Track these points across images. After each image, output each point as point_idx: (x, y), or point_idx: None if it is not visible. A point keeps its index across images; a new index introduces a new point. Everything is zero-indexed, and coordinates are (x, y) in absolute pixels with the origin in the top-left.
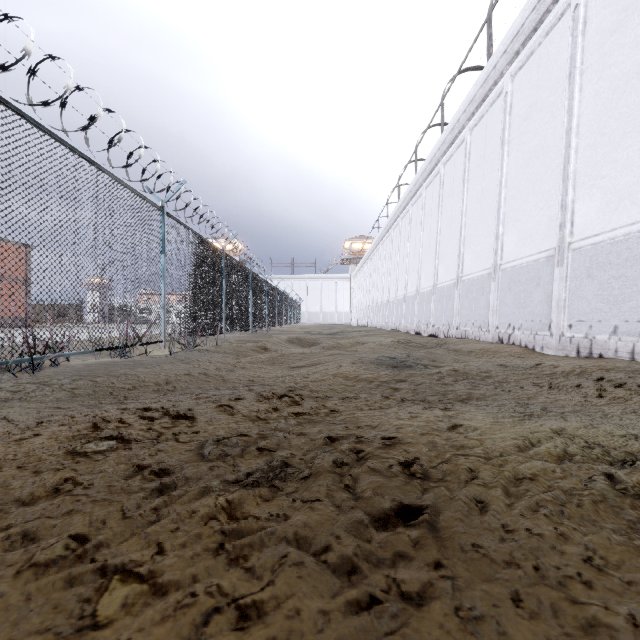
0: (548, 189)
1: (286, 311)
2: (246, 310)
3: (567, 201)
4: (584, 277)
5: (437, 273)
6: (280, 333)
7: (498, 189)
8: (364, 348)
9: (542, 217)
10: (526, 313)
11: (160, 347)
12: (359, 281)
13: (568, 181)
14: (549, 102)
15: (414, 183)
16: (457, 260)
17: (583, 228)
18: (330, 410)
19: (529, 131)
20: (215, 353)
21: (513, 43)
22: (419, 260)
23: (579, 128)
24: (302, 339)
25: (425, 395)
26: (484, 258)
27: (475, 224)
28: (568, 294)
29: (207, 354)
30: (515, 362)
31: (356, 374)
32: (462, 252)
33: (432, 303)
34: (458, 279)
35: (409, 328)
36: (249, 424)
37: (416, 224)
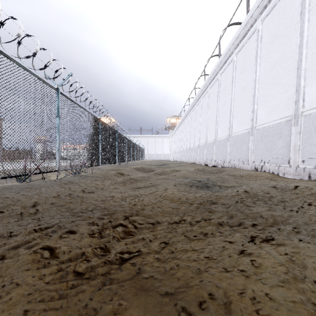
0: (286, 81)
1: (137, 153)
2: (114, 152)
3: (300, 87)
4: (313, 132)
5: (217, 132)
6: (133, 165)
7: (254, 84)
8: (180, 174)
9: (282, 98)
10: (272, 153)
11: (56, 174)
12: (174, 138)
13: (300, 75)
14: (286, 31)
15: (204, 86)
16: (229, 125)
17: (311, 102)
18: (160, 243)
19: (273, 50)
20: (90, 177)
21: (263, 1)
22: (206, 126)
23: (307, 43)
24: (144, 168)
25: (238, 219)
26: (245, 123)
27: (239, 105)
28: (301, 142)
29: (85, 178)
30: (280, 185)
31: (179, 197)
32: (231, 121)
33: (214, 149)
34: (229, 135)
35: (201, 162)
36: (45, 305)
37: (205, 107)
